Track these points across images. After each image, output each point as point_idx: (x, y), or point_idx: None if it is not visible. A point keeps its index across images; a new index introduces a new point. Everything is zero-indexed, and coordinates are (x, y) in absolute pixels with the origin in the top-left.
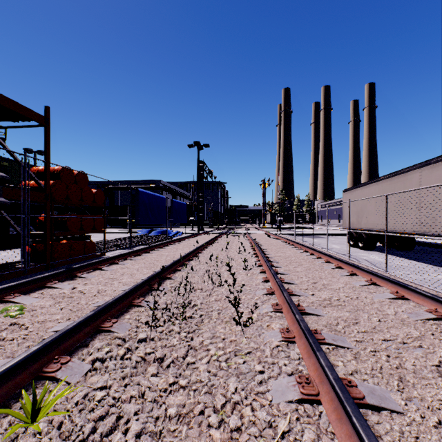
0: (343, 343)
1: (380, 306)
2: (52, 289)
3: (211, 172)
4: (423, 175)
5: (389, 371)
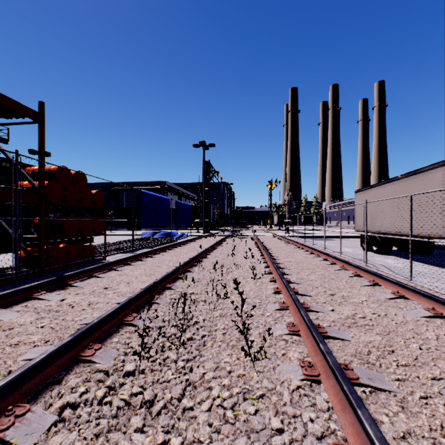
0: (382, 384)
1: (416, 327)
2: (38, 300)
3: (217, 173)
4: None
5: None
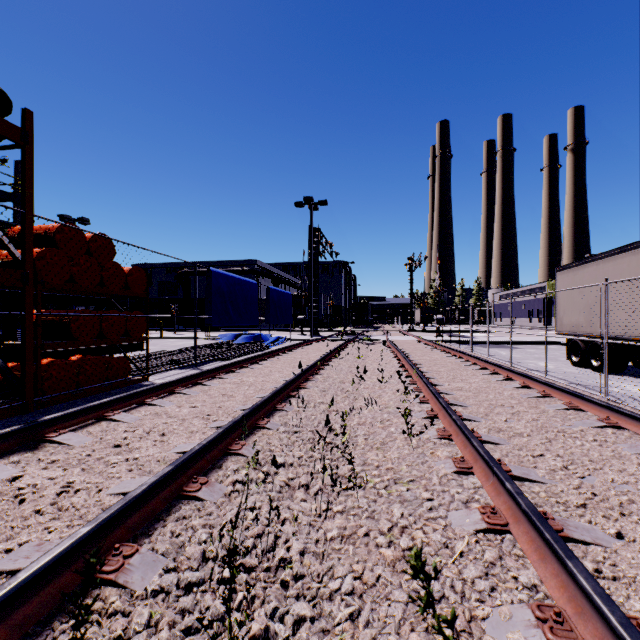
0: None
1: None
2: None
3: (331, 245)
4: None
5: None
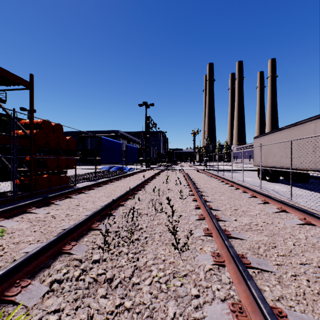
0: (267, 267)
1: (292, 231)
2: (30, 213)
3: (155, 124)
4: (318, 125)
5: (312, 297)
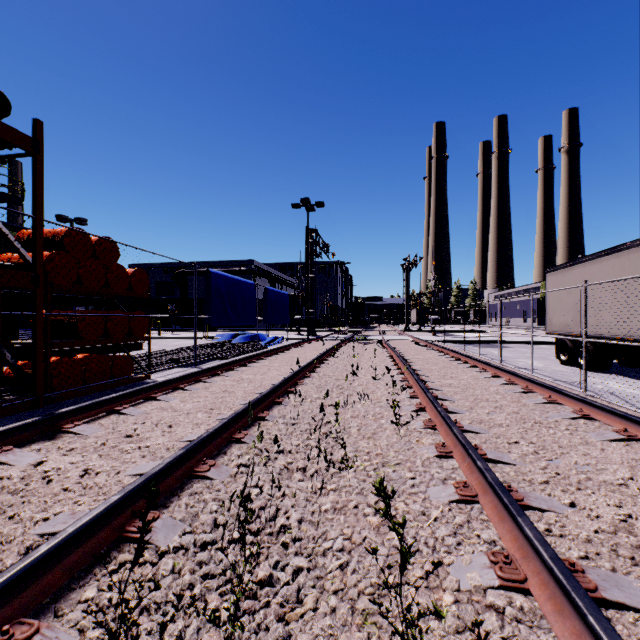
0: None
1: None
2: None
3: (327, 246)
4: None
5: None
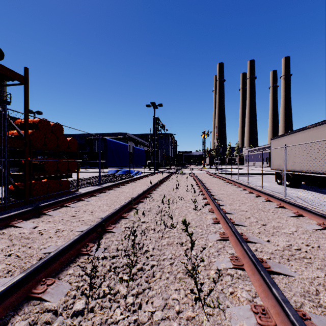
0: None
1: None
2: (14, 228)
3: (164, 126)
4: None
5: None
